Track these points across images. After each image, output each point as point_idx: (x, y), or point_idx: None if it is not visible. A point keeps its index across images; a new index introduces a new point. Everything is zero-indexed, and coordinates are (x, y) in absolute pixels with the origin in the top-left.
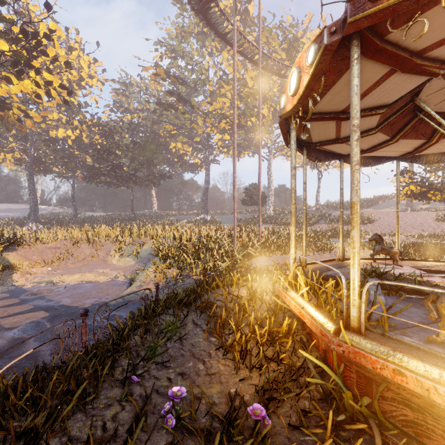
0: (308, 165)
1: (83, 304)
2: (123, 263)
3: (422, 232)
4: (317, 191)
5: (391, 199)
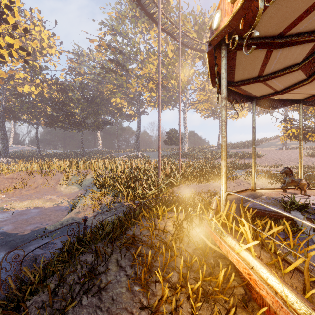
0: (212, 116)
1: (23, 230)
2: (69, 190)
3: (298, 164)
4: (218, 135)
5: (270, 141)
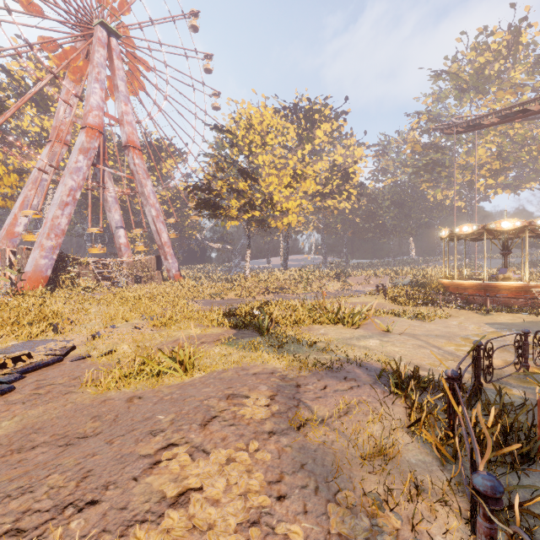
0: None
1: None
2: None
3: None
4: None
5: None
